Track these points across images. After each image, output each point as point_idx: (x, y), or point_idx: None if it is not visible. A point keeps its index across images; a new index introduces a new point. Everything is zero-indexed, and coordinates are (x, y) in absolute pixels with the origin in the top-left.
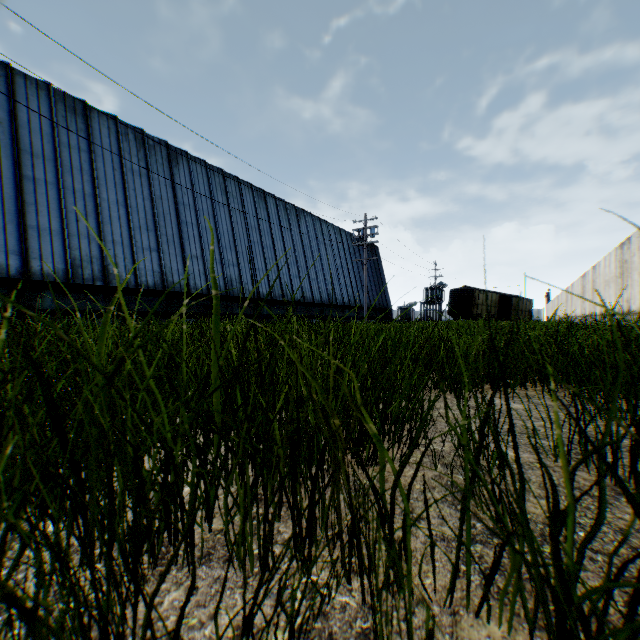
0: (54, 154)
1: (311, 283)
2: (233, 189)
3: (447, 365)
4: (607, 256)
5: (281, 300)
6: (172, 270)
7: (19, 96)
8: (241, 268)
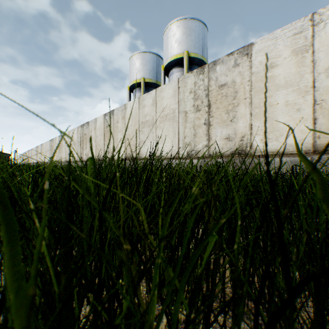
0: None
1: None
2: None
3: None
4: (47, 142)
5: None
6: None
7: None
8: None
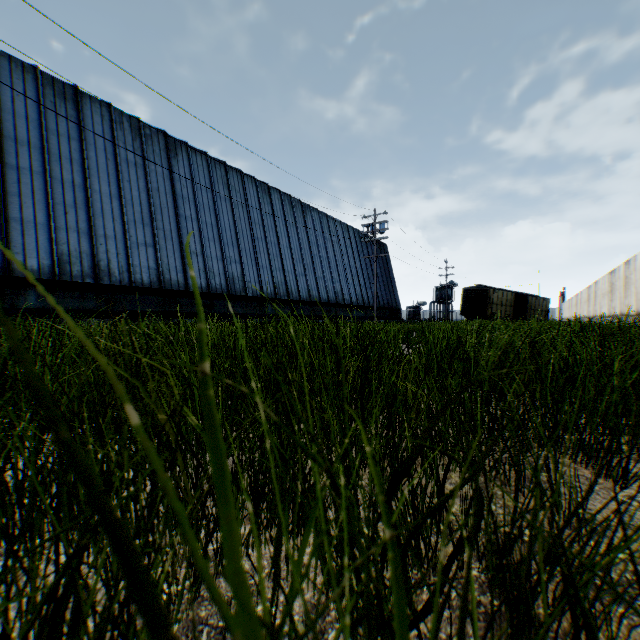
0: (41, 141)
1: (317, 281)
2: (236, 183)
3: (566, 404)
4: None
5: (286, 299)
6: (169, 267)
7: (2, 79)
8: (244, 265)
